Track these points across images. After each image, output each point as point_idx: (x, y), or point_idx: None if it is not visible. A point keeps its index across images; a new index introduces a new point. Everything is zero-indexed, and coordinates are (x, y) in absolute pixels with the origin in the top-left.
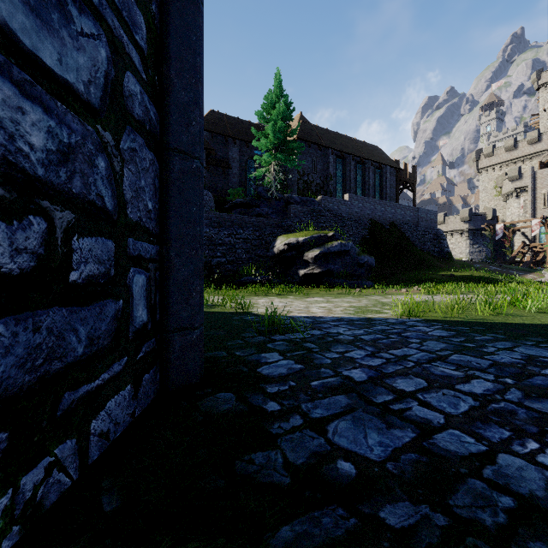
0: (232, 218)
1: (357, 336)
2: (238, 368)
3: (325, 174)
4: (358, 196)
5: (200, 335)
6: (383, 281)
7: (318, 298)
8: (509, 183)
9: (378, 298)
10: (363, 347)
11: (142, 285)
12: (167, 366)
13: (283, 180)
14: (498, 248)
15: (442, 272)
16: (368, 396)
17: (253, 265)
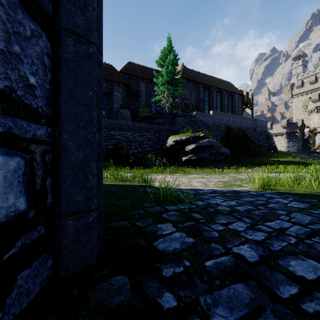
0: (141, 126)
1: (233, 207)
2: (136, 241)
3: (198, 99)
4: (218, 112)
5: (99, 215)
6: (234, 164)
7: (195, 175)
8: (312, 104)
9: (235, 175)
10: (241, 218)
11: (16, 169)
12: (60, 251)
13: (172, 103)
14: (305, 144)
15: (272, 159)
16: (269, 285)
17: (153, 154)
